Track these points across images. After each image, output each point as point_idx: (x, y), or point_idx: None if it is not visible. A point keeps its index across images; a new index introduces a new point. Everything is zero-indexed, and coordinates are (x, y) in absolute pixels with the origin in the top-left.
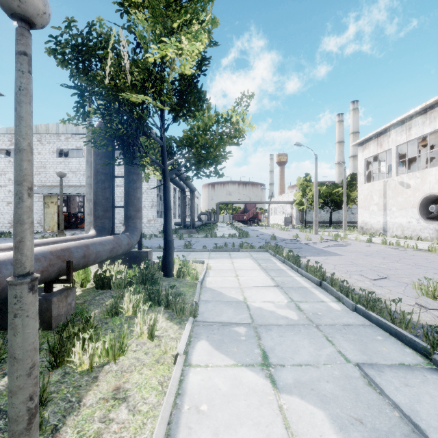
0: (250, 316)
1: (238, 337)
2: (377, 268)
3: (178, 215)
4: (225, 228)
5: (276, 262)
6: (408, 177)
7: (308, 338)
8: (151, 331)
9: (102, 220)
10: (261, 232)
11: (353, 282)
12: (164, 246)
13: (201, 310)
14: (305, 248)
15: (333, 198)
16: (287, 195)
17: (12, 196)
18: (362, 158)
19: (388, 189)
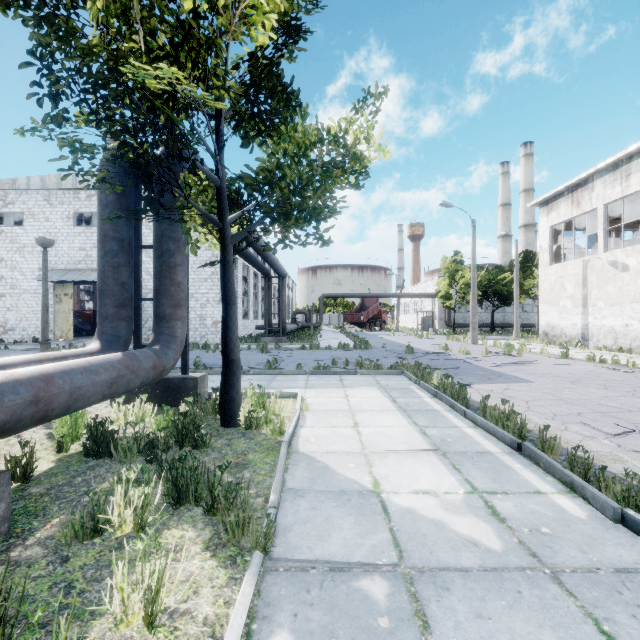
0: (393, 538)
1: (371, 620)
2: (605, 408)
3: (261, 314)
4: (332, 335)
5: (422, 395)
6: (624, 254)
7: (549, 624)
8: (151, 607)
9: (114, 323)
10: (388, 340)
11: (577, 440)
12: (223, 369)
13: (284, 520)
14: (464, 367)
15: (497, 289)
16: (426, 284)
17: (6, 285)
18: (546, 225)
19: (590, 273)
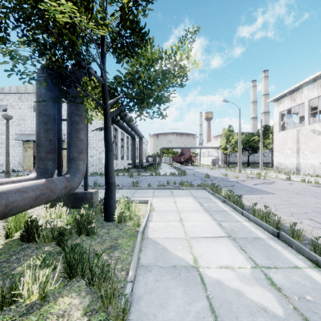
0: (210, 305)
1: None
2: (319, 209)
3: (130, 157)
4: (167, 168)
5: (217, 201)
6: (319, 126)
7: None
8: None
9: (45, 162)
10: (195, 171)
11: (310, 230)
12: (105, 188)
13: (138, 291)
14: (237, 185)
15: (251, 144)
16: (214, 142)
17: None
18: (277, 111)
19: (301, 136)
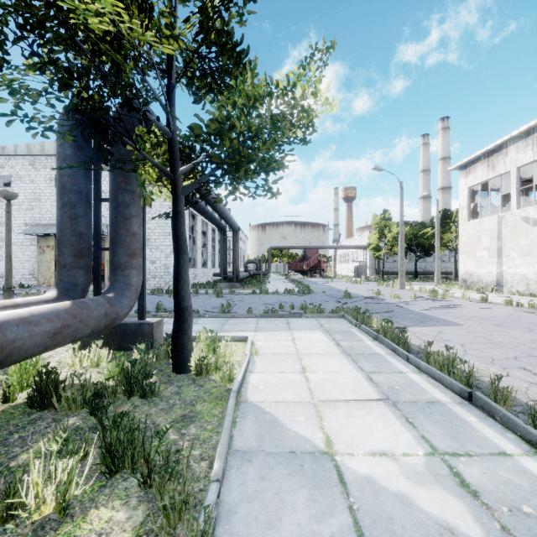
0: (355, 522)
1: None
2: None
3: (218, 263)
4: (279, 281)
5: (364, 338)
6: (536, 210)
7: None
8: None
9: (72, 271)
10: (327, 286)
11: (524, 387)
12: (175, 316)
13: (228, 497)
14: (397, 311)
15: (420, 242)
16: (359, 238)
17: None
18: (465, 186)
19: (504, 227)
